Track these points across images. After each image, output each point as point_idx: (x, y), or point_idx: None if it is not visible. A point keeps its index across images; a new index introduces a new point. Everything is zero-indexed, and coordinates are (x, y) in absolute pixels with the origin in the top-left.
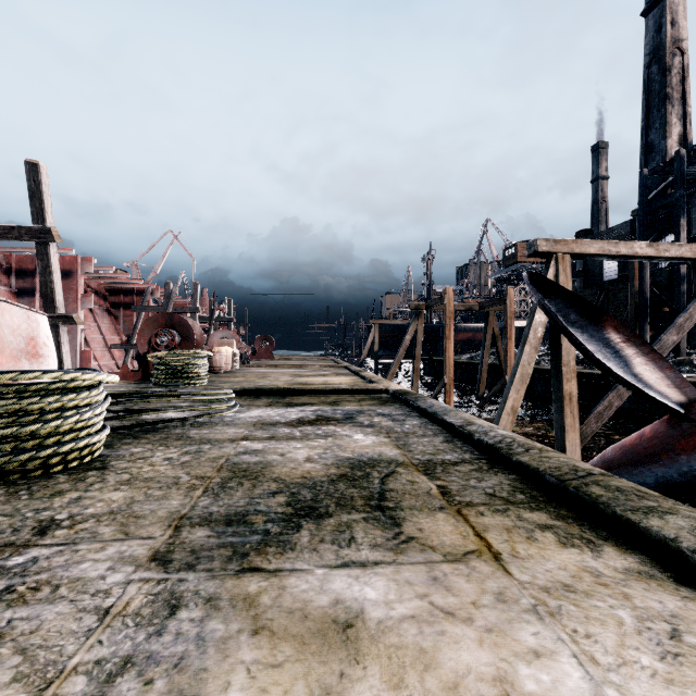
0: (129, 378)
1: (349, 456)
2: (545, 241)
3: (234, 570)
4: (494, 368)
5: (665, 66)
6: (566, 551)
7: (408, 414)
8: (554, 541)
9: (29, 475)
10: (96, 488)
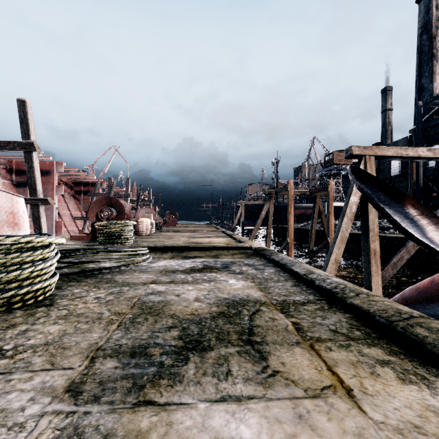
0: (84, 239)
1: (226, 296)
2: (357, 148)
3: (131, 403)
4: (319, 232)
5: (431, 35)
6: (406, 388)
7: (266, 265)
8: (393, 376)
9: None
10: (40, 322)
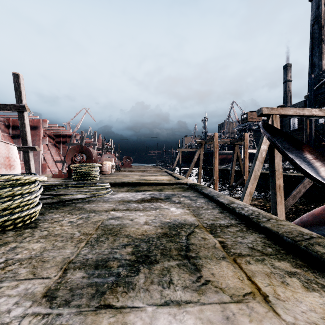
0: (62, 177)
1: (168, 221)
2: (266, 108)
3: (94, 306)
4: (237, 172)
5: (321, 25)
6: (310, 295)
7: (198, 196)
8: (300, 285)
9: None
10: (26, 241)
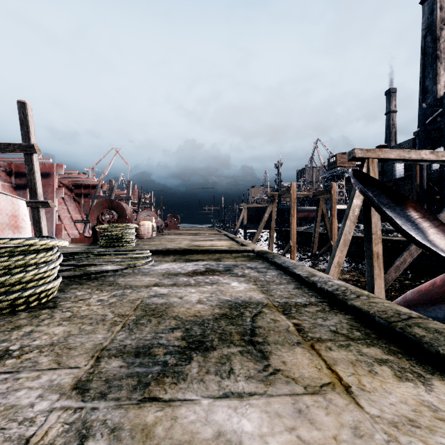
0: (85, 242)
1: (228, 299)
2: (360, 150)
3: (137, 399)
4: (322, 235)
5: (435, 37)
6: (402, 385)
7: (268, 268)
8: (391, 374)
9: (1, 313)
10: (45, 324)
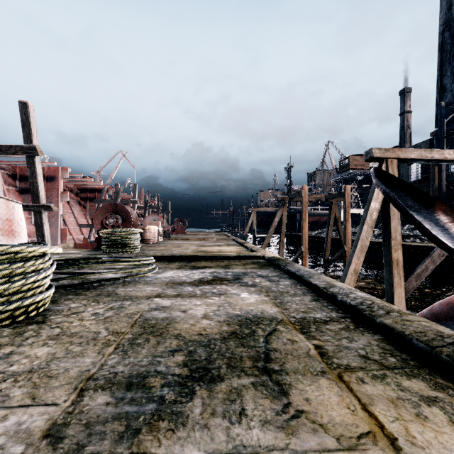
0: (88, 247)
1: (238, 313)
2: (378, 150)
3: None
4: (335, 240)
5: (453, 33)
6: None
7: (281, 276)
8: (445, 420)
9: None
10: (28, 343)
